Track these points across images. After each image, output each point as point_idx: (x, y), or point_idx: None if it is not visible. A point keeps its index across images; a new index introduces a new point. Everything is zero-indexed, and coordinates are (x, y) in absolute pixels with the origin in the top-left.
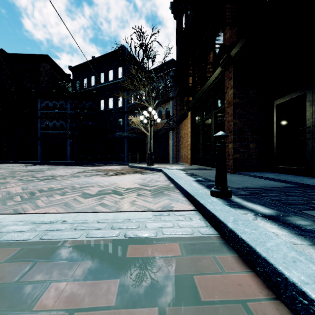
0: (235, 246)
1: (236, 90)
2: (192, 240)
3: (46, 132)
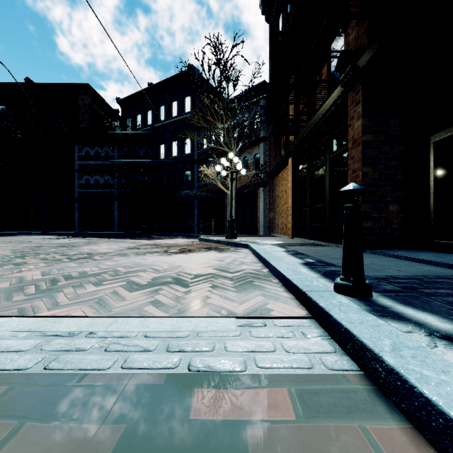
0: (403, 405)
1: (366, 121)
2: (313, 384)
3: (86, 191)
